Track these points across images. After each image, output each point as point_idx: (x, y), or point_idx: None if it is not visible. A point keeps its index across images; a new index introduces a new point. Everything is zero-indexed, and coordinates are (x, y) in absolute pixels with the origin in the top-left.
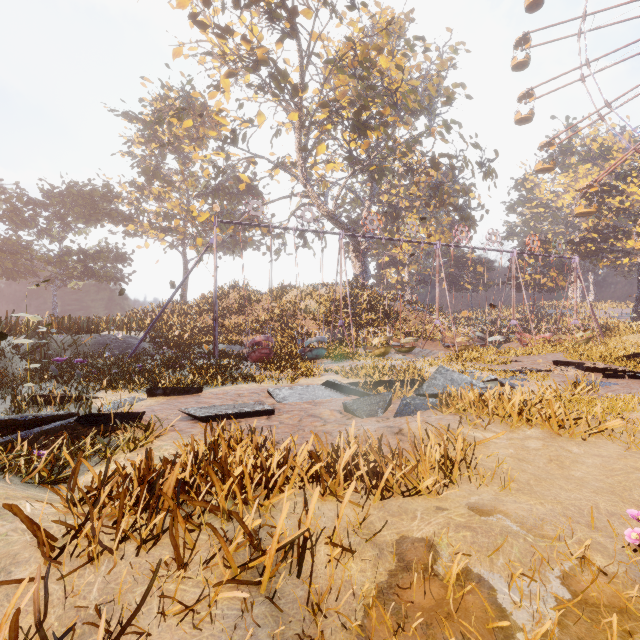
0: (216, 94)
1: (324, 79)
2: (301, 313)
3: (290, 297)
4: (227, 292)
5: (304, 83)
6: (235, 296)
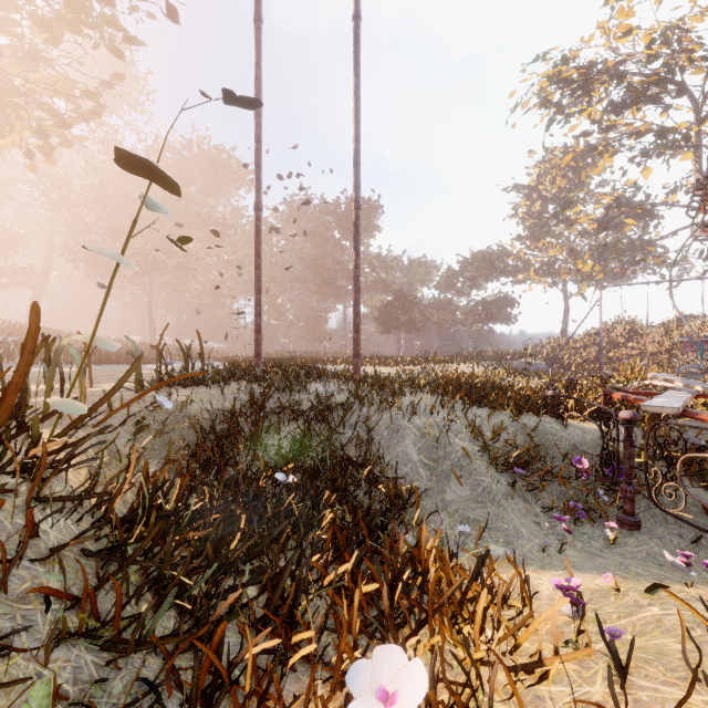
0: (600, 169)
1: None
2: None
3: (686, 329)
4: (611, 327)
5: (701, 117)
6: (619, 331)
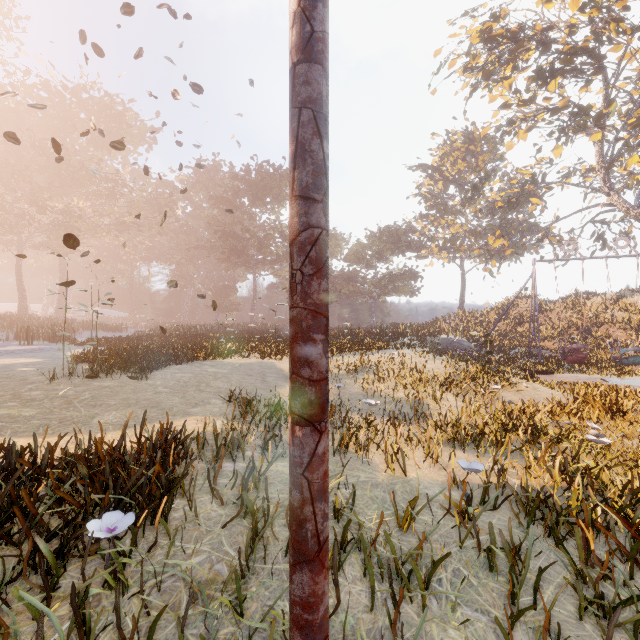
0: (513, 145)
1: (635, 86)
2: (605, 322)
3: (588, 306)
4: (515, 302)
5: (608, 100)
6: (524, 306)
